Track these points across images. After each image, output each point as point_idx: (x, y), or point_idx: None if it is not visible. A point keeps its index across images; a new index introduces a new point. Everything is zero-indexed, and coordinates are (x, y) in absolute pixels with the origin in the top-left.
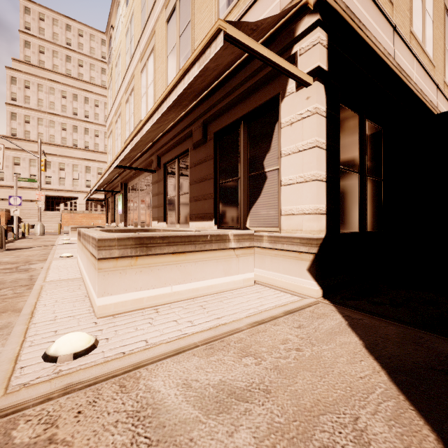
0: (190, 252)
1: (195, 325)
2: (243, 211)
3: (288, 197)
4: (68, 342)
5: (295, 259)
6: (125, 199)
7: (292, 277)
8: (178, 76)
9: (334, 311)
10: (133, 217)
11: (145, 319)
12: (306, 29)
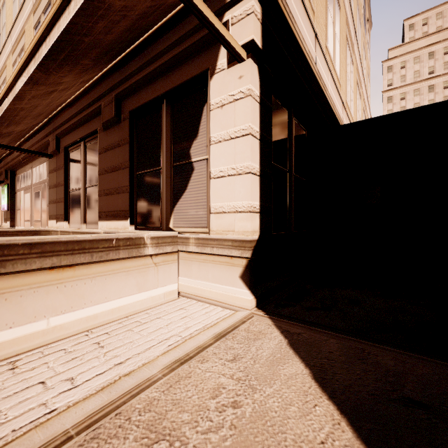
0: (83, 264)
1: (77, 385)
2: (165, 208)
3: (219, 192)
4: None
5: (226, 265)
6: (12, 192)
7: (223, 286)
8: (59, 0)
9: (271, 326)
10: (23, 215)
11: None
12: None
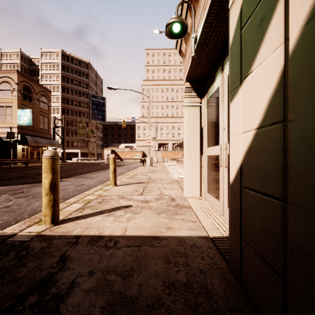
0: None
1: None
2: None
3: None
4: (181, 176)
5: None
6: None
7: None
8: None
9: None
10: None
11: None
12: None
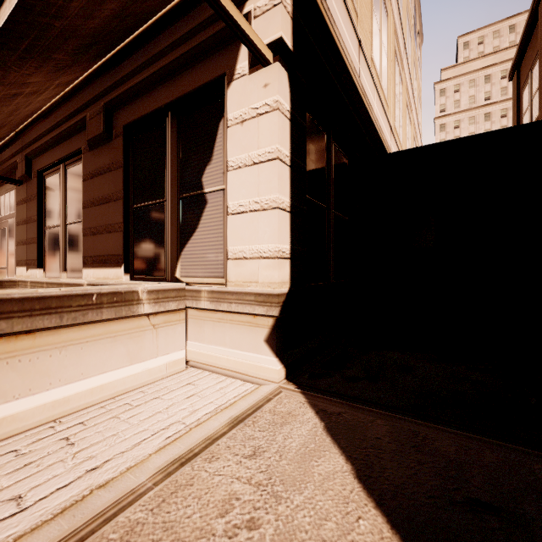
0: (48, 329)
1: (26, 508)
2: (170, 253)
3: (238, 232)
4: None
5: (247, 325)
6: None
7: (243, 352)
8: None
9: (304, 405)
10: None
11: None
12: None
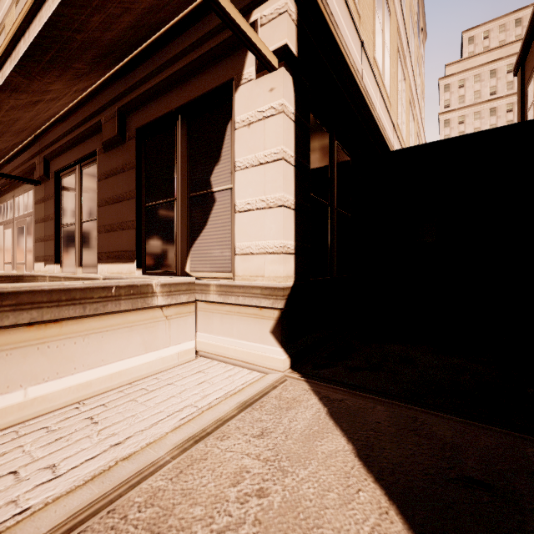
0: (73, 319)
1: (60, 475)
2: (181, 249)
3: (245, 229)
4: None
5: (254, 317)
6: None
7: (250, 343)
8: None
9: (308, 392)
10: (3, 256)
11: None
12: None
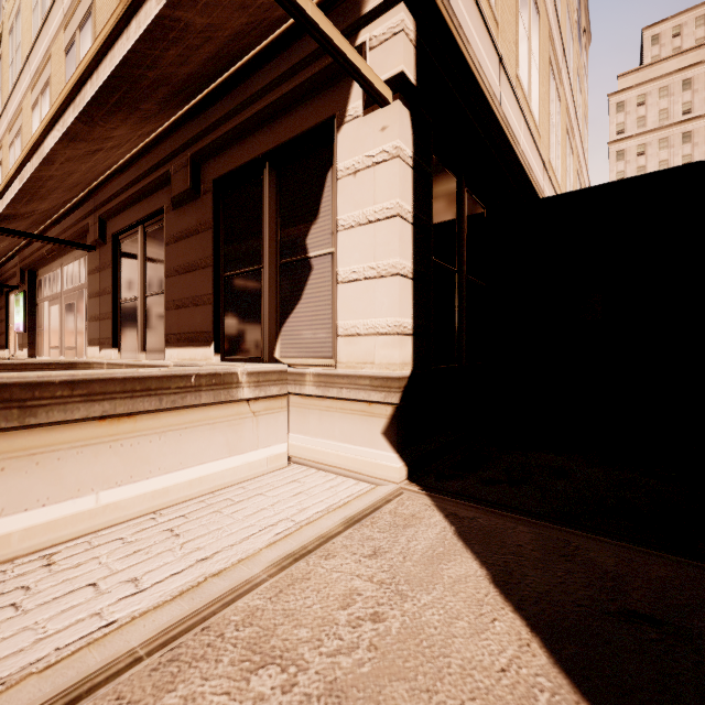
0: (148, 412)
1: (144, 589)
2: (269, 329)
3: (350, 304)
4: None
5: (361, 414)
6: (31, 303)
7: (356, 447)
8: (113, 19)
9: (431, 507)
10: (48, 338)
11: (3, 595)
12: (381, 4)
